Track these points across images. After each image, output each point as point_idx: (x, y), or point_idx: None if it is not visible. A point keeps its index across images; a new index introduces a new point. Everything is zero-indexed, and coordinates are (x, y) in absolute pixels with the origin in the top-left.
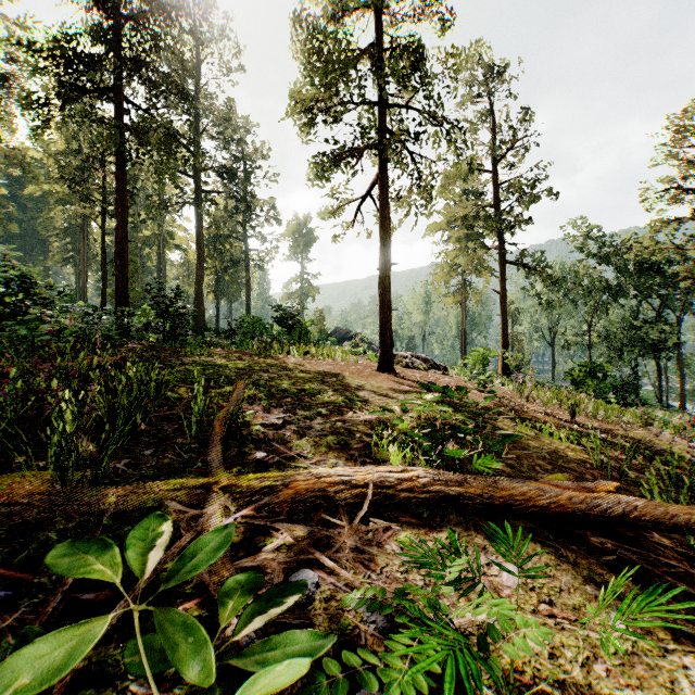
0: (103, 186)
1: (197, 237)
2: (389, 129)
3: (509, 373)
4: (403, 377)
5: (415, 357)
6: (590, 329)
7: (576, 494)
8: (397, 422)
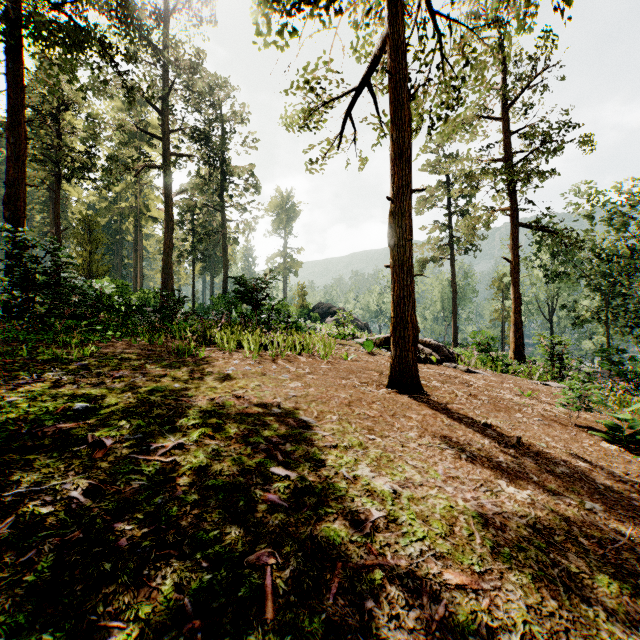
0: (58, 145)
1: (165, 203)
2: None
3: (524, 356)
4: (443, 405)
5: (421, 343)
6: (607, 304)
7: None
8: None
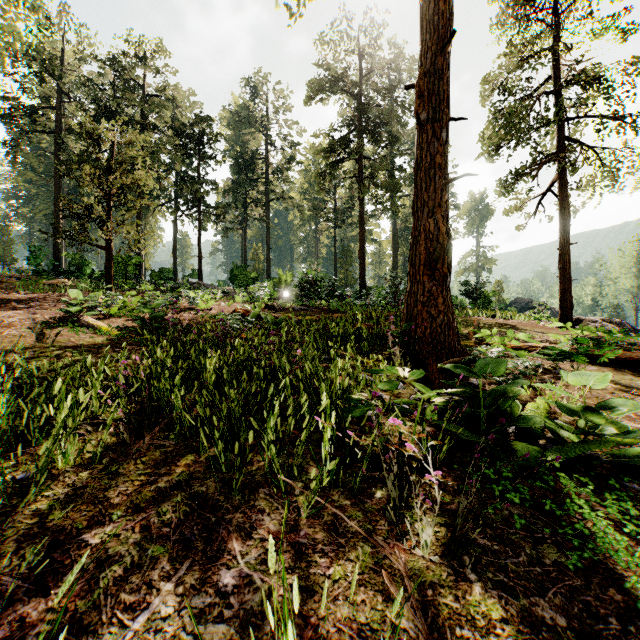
0: (334, 209)
1: (393, 233)
2: (569, 137)
3: None
4: None
5: (606, 322)
6: None
7: (638, 354)
8: (559, 337)
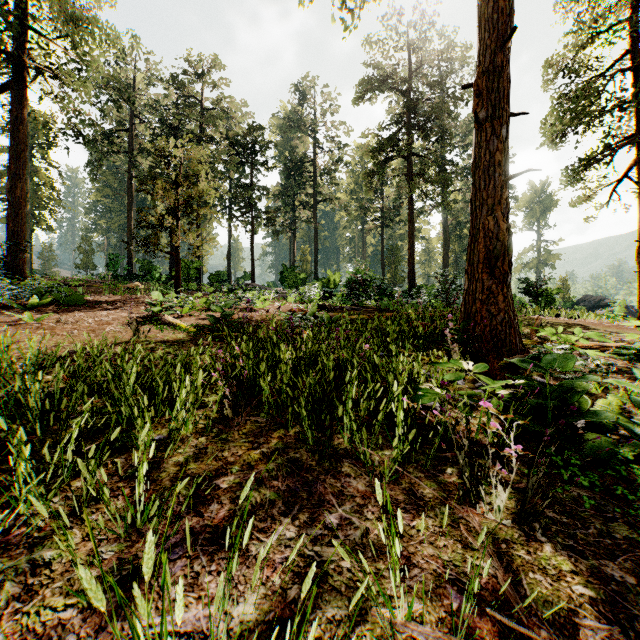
0: (382, 207)
1: (443, 229)
2: None
3: None
4: None
5: None
6: None
7: None
8: (635, 336)
